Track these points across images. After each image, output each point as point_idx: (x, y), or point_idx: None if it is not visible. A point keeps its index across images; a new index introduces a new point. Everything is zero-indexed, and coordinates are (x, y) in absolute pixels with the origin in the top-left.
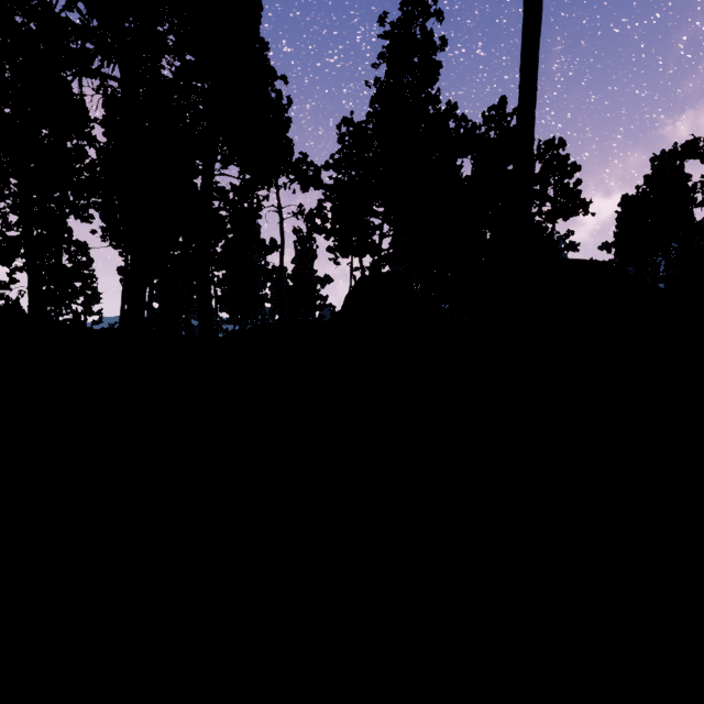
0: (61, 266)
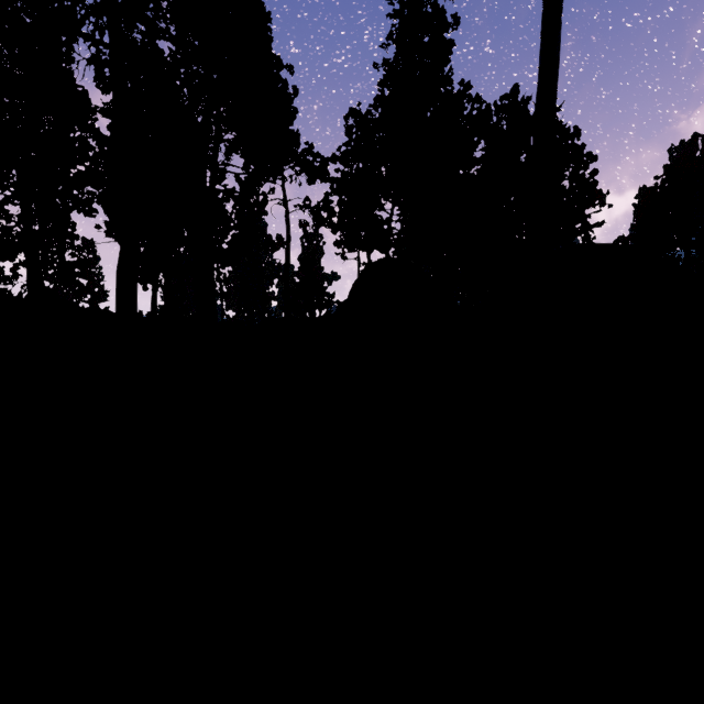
0: (64, 261)
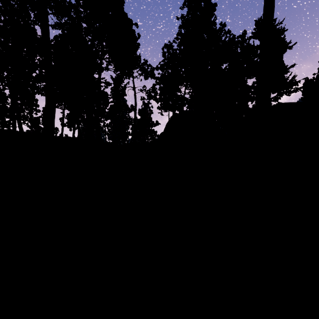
0: (32, 117)
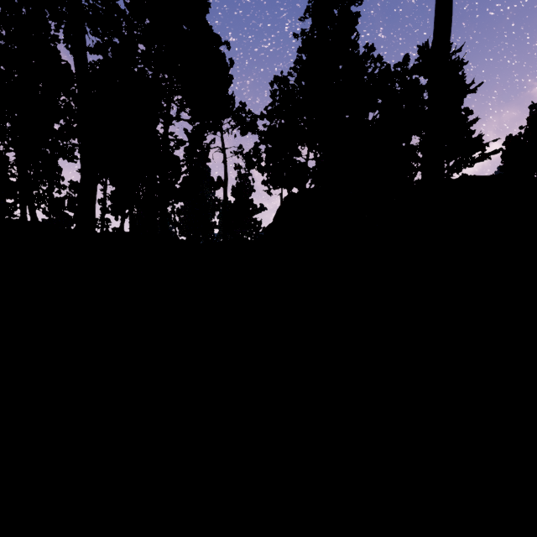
0: (53, 197)
